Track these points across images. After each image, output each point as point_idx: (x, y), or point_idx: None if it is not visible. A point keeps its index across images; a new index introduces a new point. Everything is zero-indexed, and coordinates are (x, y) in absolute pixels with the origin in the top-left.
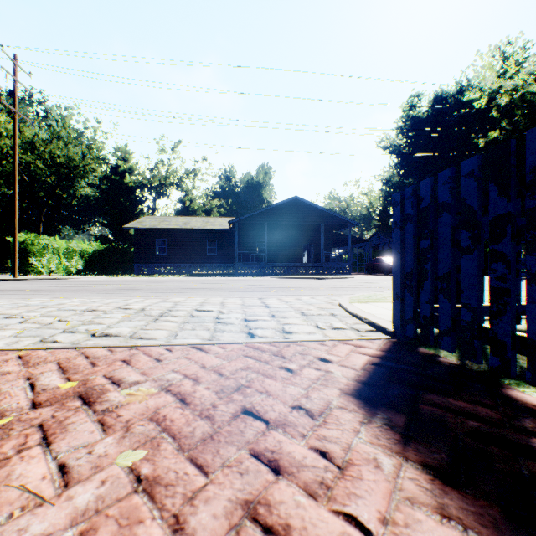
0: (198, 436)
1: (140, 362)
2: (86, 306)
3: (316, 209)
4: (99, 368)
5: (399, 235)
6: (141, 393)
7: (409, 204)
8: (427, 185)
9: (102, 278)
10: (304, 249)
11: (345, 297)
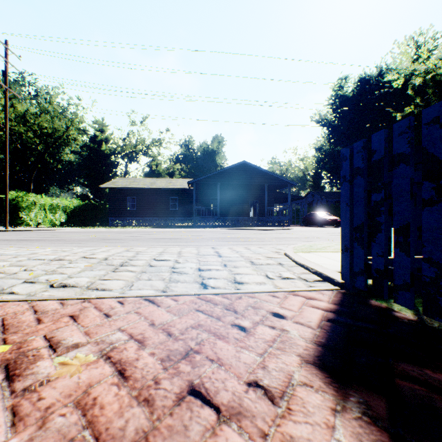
0: (129, 437)
1: (88, 317)
2: (55, 255)
3: (261, 172)
4: (42, 326)
5: (348, 189)
6: (76, 361)
7: (360, 158)
8: (380, 137)
9: (80, 229)
10: (251, 205)
11: (289, 247)
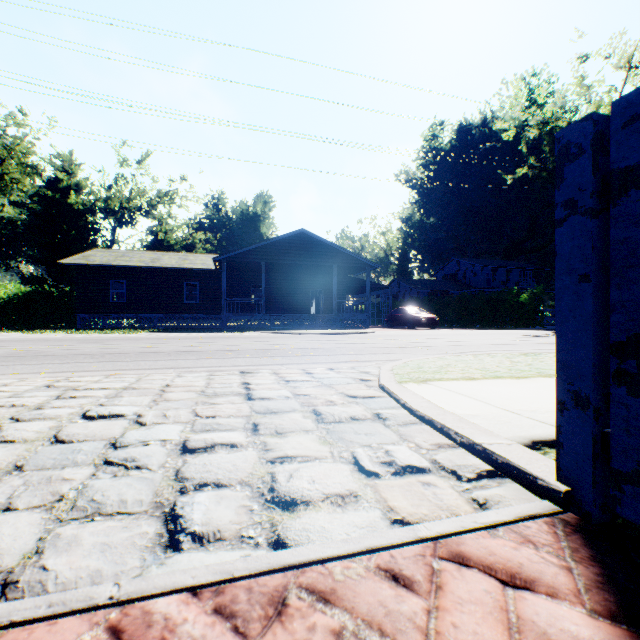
0: None
1: None
2: None
3: (328, 247)
4: None
5: (587, 234)
6: None
7: None
8: None
9: (12, 335)
10: (312, 296)
11: (384, 369)
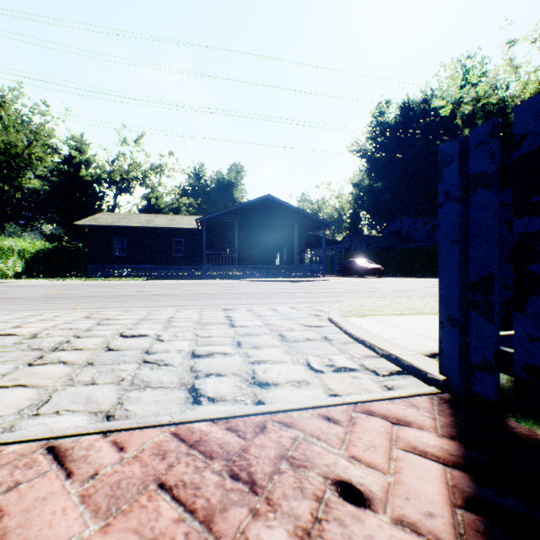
0: None
1: None
2: None
3: (290, 209)
4: None
5: (455, 214)
6: None
7: (484, 155)
8: (538, 107)
9: (41, 282)
10: (277, 250)
11: (333, 307)
